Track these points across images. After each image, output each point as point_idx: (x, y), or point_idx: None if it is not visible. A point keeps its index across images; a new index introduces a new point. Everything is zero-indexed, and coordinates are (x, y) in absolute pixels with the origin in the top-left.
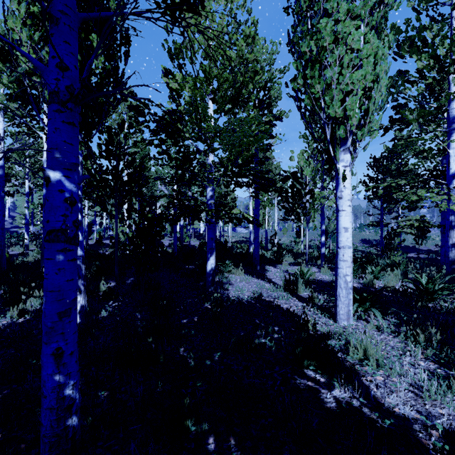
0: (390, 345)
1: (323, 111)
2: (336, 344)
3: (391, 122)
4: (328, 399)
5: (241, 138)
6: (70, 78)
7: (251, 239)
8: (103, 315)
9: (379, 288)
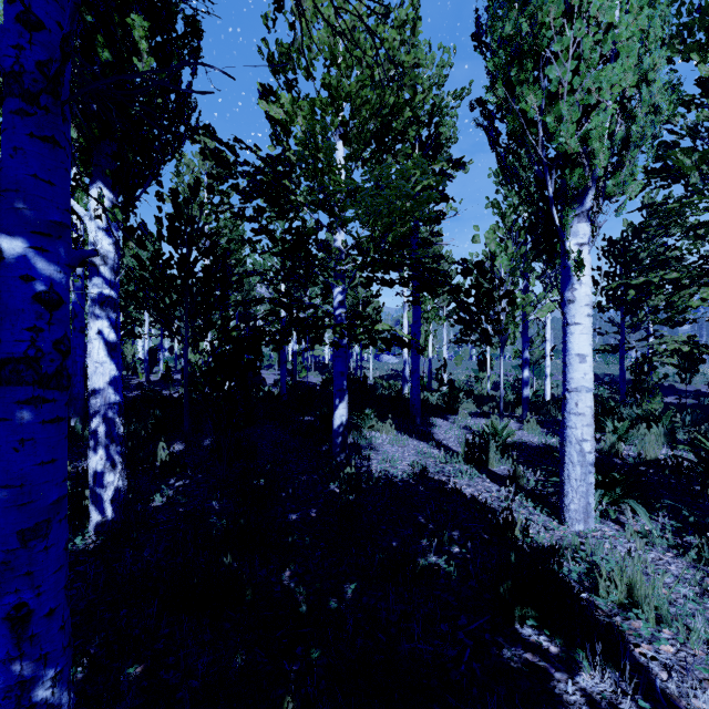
0: (672, 572)
1: (542, 144)
2: (569, 569)
3: (648, 174)
4: (571, 697)
5: (392, 199)
6: (46, 46)
7: (405, 374)
8: (157, 503)
9: (629, 460)
